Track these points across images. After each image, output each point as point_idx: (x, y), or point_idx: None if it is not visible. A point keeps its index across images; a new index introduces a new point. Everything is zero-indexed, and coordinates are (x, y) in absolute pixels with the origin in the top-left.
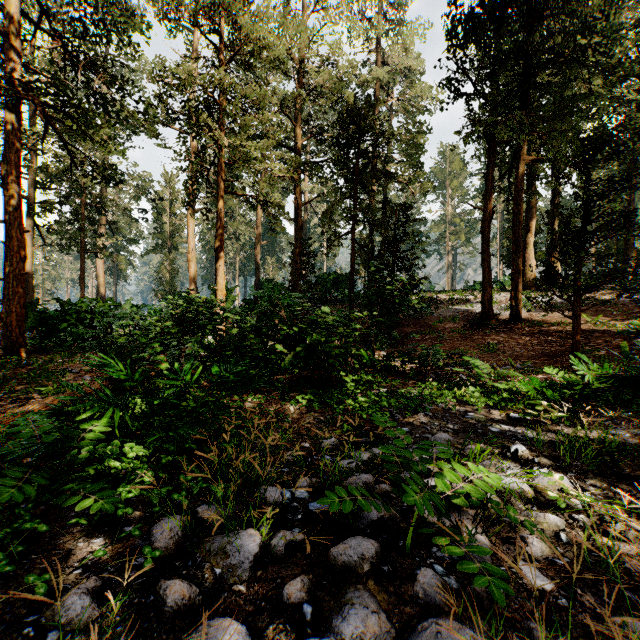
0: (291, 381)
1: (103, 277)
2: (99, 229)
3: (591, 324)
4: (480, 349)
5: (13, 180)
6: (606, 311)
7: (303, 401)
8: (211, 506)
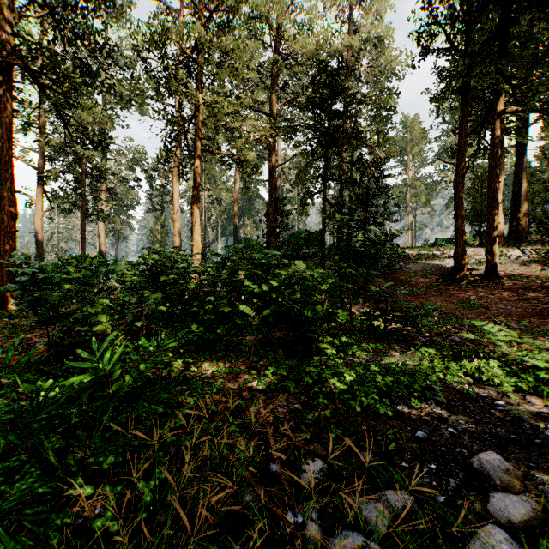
0: (262, 342)
1: (104, 237)
2: (100, 196)
3: None
4: (459, 305)
5: (4, 143)
6: None
7: (274, 379)
8: None
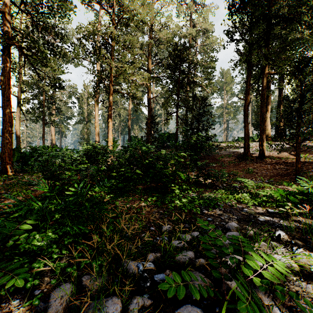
0: (145, 189)
1: (54, 135)
2: (52, 112)
3: (303, 158)
4: (244, 171)
5: (6, 86)
6: (310, 152)
7: (151, 201)
8: (91, 276)
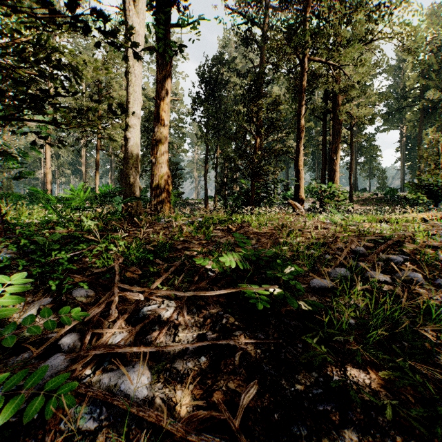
0: None
1: None
2: None
3: None
4: None
5: None
6: None
7: None
8: None
